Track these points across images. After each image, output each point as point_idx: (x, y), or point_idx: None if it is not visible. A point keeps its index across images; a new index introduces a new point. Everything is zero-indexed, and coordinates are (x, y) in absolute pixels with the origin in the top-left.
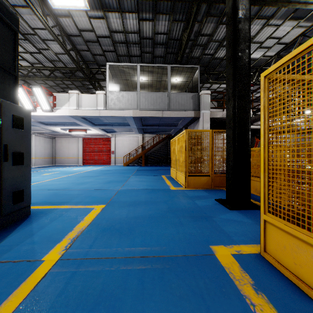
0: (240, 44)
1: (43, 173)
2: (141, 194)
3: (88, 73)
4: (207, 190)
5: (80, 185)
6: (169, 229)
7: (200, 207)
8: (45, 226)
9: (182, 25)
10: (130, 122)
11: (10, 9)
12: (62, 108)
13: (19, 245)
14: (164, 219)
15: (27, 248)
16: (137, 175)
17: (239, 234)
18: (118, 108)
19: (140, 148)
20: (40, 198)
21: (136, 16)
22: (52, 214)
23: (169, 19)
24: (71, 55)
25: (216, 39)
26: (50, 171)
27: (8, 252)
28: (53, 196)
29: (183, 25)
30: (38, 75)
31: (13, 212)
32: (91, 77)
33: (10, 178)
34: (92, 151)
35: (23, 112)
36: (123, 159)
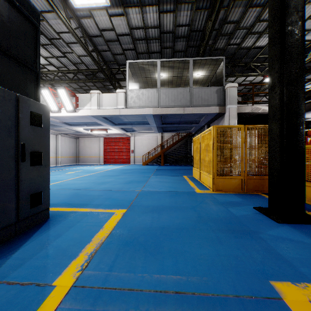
0: (291, 16)
1: (67, 171)
2: (164, 197)
3: (109, 73)
4: (239, 194)
5: (101, 185)
6: (206, 247)
7: (237, 217)
8: (62, 233)
9: (206, 14)
10: (150, 120)
11: (30, 3)
12: (84, 108)
13: (32, 259)
14: (196, 232)
15: (39, 264)
16: (157, 175)
17: (306, 263)
18: (138, 106)
19: (159, 147)
20: (61, 199)
21: (157, 9)
22: (71, 219)
23: (192, 8)
24: (92, 55)
25: (244, 26)
26: (73, 169)
27: (18, 268)
28: (73, 196)
29: (206, 14)
30: (63, 78)
31: (31, 216)
32: (111, 77)
33: (27, 180)
34: (112, 150)
35: (42, 108)
36: (143, 158)
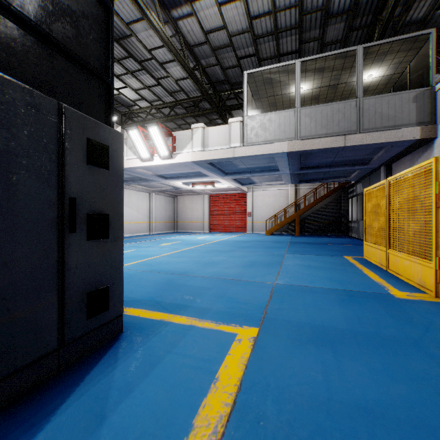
0: None
1: (161, 242)
2: (328, 304)
3: (217, 100)
4: None
5: (207, 268)
6: None
7: None
8: (136, 384)
9: None
10: (281, 164)
11: None
12: (183, 152)
13: None
14: None
15: None
16: (295, 252)
17: None
18: (262, 142)
19: (291, 208)
20: (148, 291)
21: None
22: (156, 341)
23: None
24: (194, 74)
25: None
26: (170, 240)
27: None
28: (165, 287)
29: None
30: (158, 116)
31: (88, 332)
32: (220, 105)
33: (81, 266)
34: (220, 213)
35: (108, 135)
36: (266, 224)
